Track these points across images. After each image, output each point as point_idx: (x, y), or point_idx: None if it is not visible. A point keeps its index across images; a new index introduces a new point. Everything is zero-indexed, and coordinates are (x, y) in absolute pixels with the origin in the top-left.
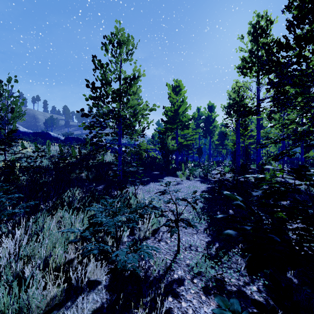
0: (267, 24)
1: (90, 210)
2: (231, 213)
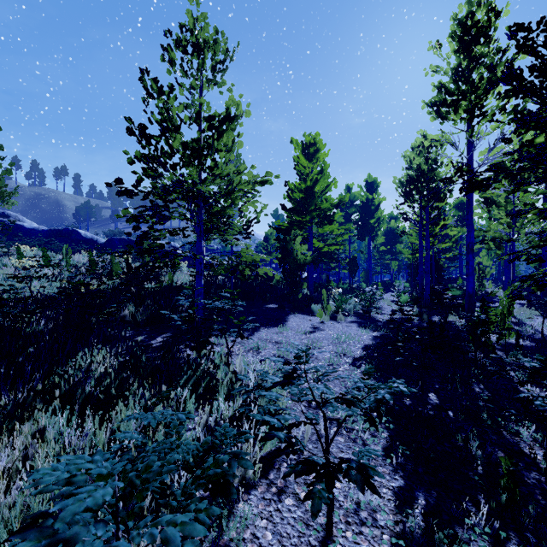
0: (489, 17)
1: (34, 493)
2: (434, 401)
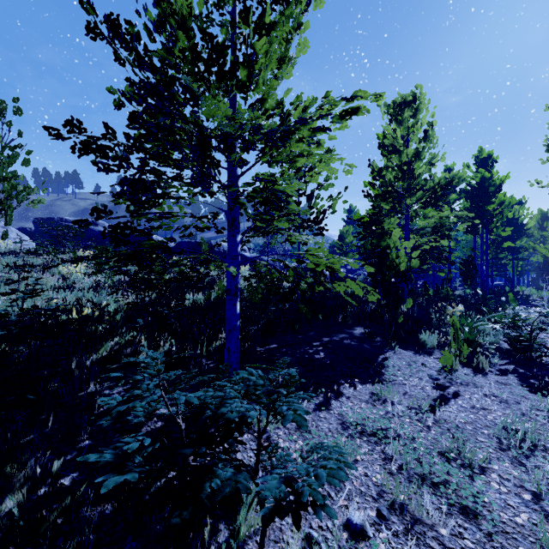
0: None
1: None
2: None
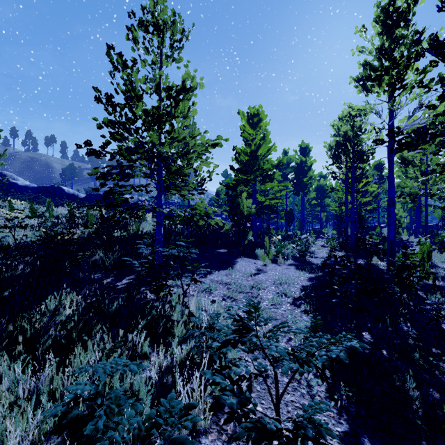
0: (408, 3)
1: None
2: (368, 339)
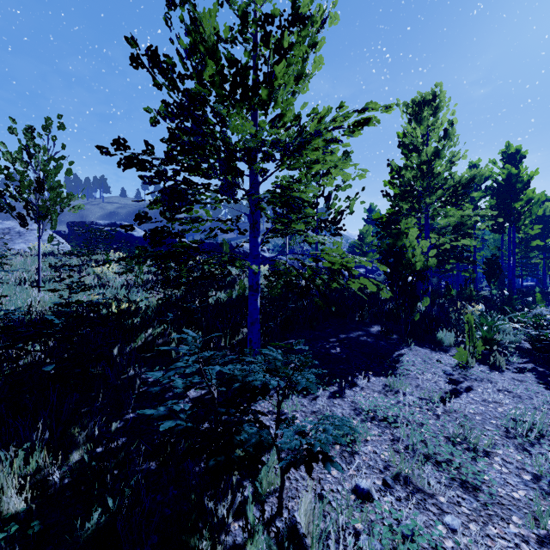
0: None
1: None
2: None
